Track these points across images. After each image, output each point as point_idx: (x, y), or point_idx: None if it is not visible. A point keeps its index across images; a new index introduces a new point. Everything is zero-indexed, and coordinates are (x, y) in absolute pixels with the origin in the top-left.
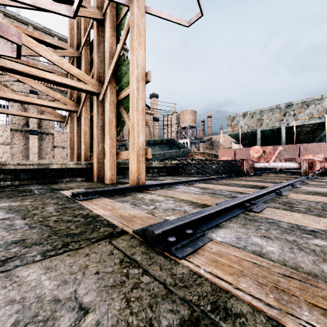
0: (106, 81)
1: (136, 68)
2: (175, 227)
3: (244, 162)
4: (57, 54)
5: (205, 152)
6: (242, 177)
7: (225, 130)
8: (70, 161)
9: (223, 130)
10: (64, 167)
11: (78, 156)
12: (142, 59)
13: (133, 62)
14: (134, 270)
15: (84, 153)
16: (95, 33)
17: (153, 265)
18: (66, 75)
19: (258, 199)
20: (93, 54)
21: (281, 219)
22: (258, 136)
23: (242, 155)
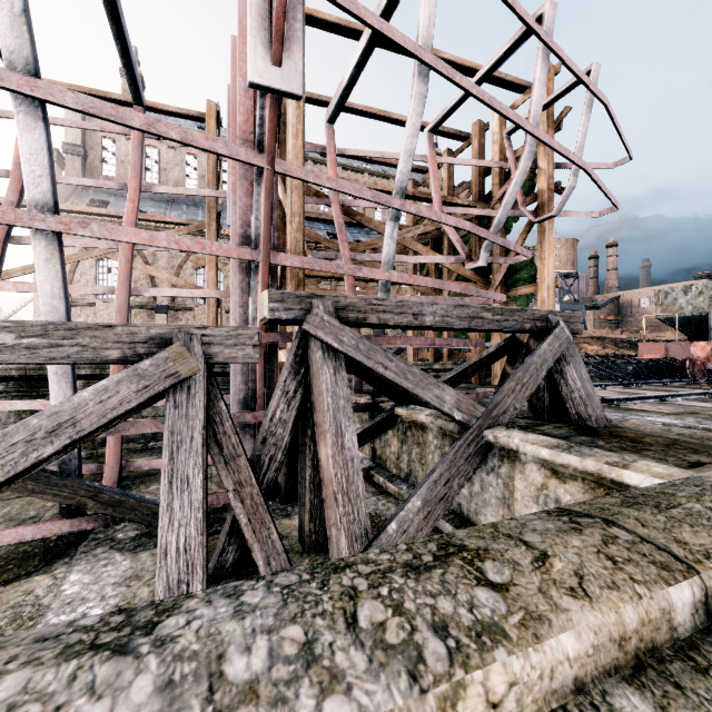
0: (496, 278)
1: (547, 278)
2: (615, 399)
3: (688, 362)
4: (422, 241)
5: (605, 337)
6: (681, 384)
7: (650, 315)
8: (413, 359)
9: (646, 315)
10: (443, 367)
11: (435, 353)
12: (551, 267)
13: (542, 272)
14: (604, 407)
15: (448, 350)
16: (476, 222)
17: (611, 407)
18: (407, 251)
19: (678, 397)
20: (472, 244)
21: (685, 404)
22: (711, 322)
23: (680, 352)
